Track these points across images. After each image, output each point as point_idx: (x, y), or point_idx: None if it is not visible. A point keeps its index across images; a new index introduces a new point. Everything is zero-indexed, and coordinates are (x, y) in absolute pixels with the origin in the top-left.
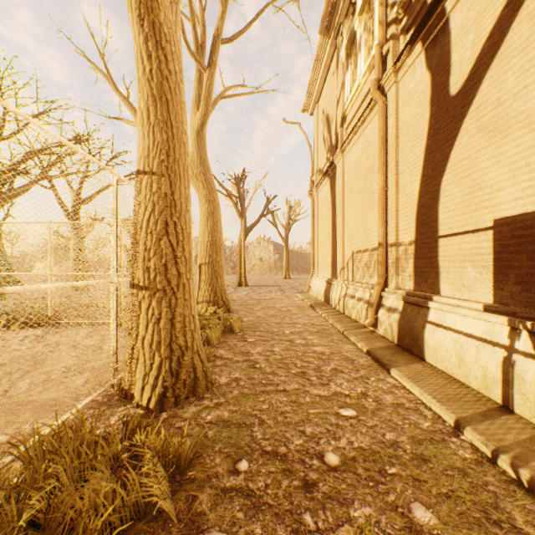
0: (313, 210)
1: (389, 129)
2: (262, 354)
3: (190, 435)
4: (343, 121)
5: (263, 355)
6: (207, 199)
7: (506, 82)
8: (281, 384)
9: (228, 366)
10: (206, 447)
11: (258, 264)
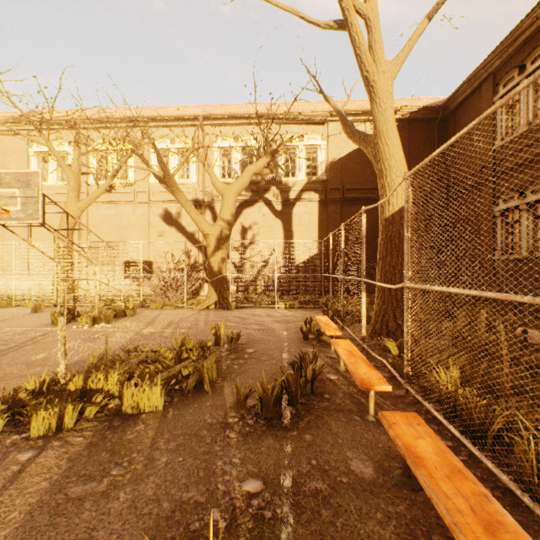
0: None
1: (84, 221)
2: None
3: None
4: None
5: None
6: None
7: (128, 235)
8: None
9: None
10: None
11: None
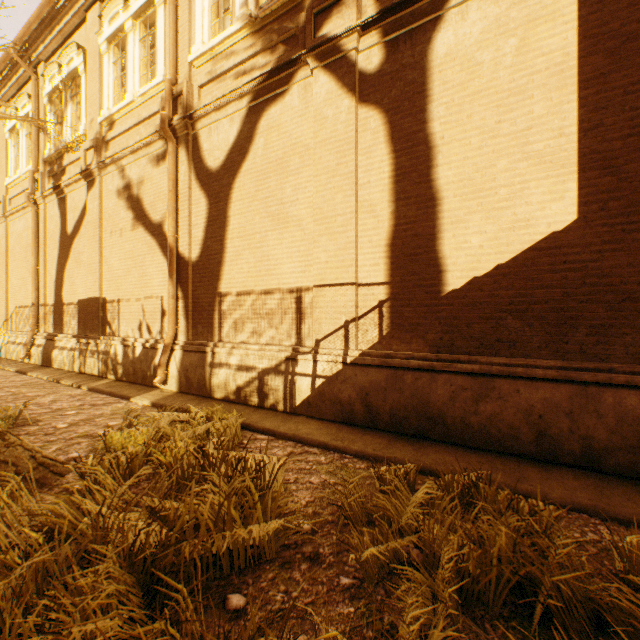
0: None
1: (41, 230)
2: None
3: None
4: (7, 190)
5: None
6: None
7: (81, 246)
8: None
9: None
10: None
11: None
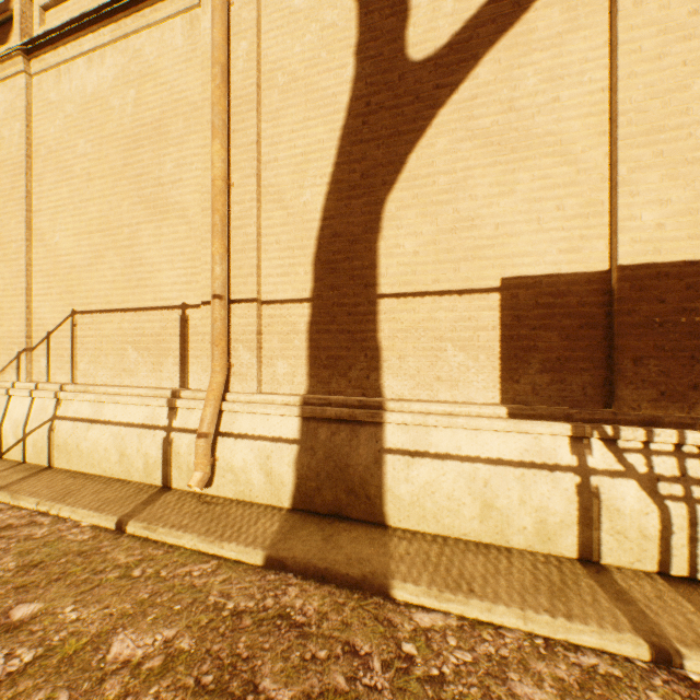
0: None
1: (239, 62)
2: None
3: None
4: None
5: None
6: None
7: (526, 81)
8: None
9: None
10: None
11: None
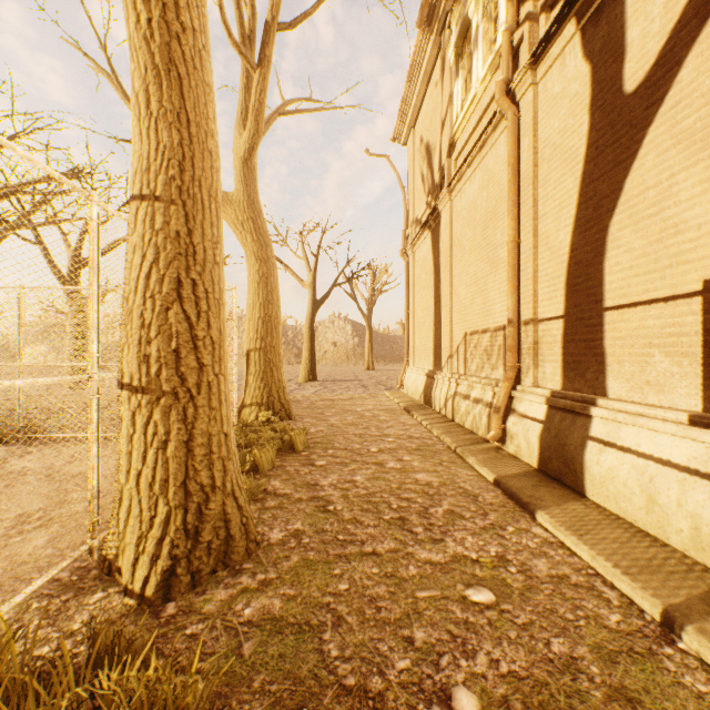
0: (407, 276)
1: (524, 154)
2: (337, 486)
3: (210, 652)
4: (451, 149)
5: (339, 489)
6: (258, 257)
7: None
8: (368, 542)
9: (285, 509)
10: (237, 681)
11: (331, 351)
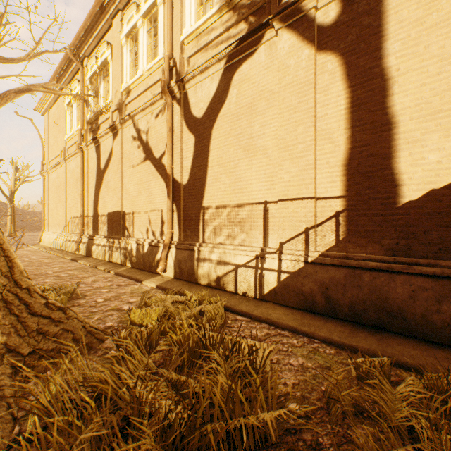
0: (44, 185)
1: (85, 167)
2: None
3: None
4: (66, 143)
5: None
6: None
7: (109, 176)
8: (30, 269)
9: None
10: None
11: None
